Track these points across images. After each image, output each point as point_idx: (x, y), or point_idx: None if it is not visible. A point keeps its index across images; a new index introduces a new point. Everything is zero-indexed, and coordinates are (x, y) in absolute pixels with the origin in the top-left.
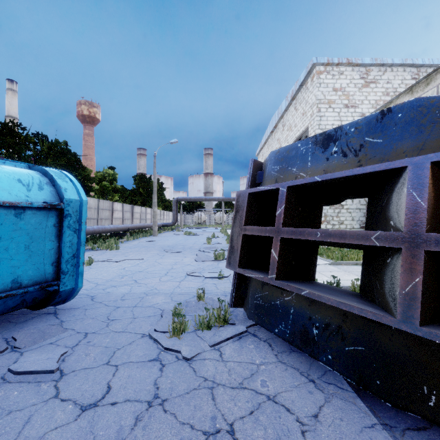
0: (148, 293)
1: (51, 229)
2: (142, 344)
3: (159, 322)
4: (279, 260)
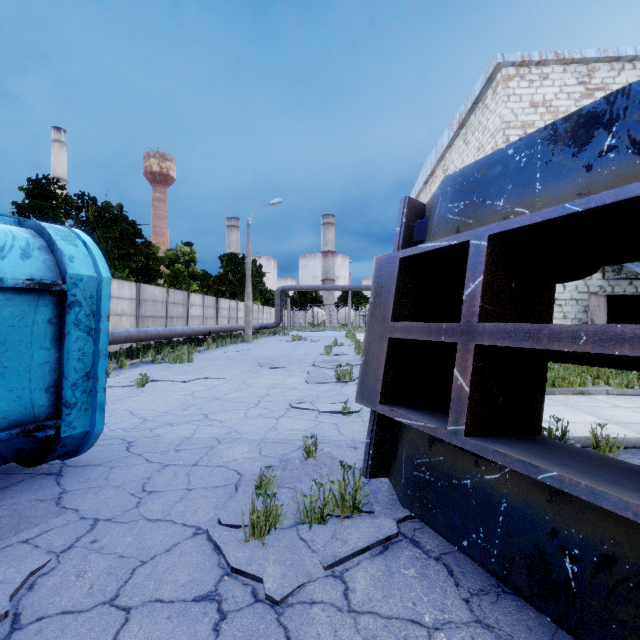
0: (223, 438)
1: (44, 327)
2: (191, 552)
3: (229, 504)
4: (472, 393)
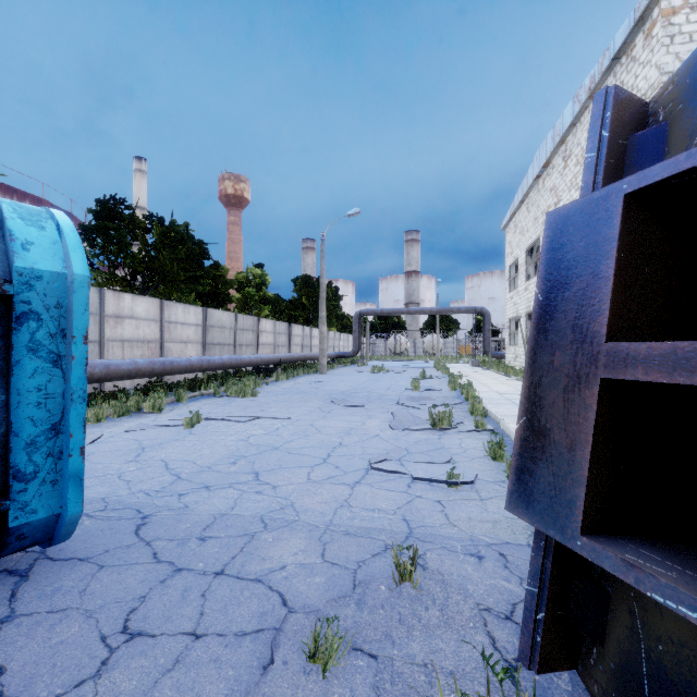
0: (271, 519)
1: None
2: None
3: None
4: None
